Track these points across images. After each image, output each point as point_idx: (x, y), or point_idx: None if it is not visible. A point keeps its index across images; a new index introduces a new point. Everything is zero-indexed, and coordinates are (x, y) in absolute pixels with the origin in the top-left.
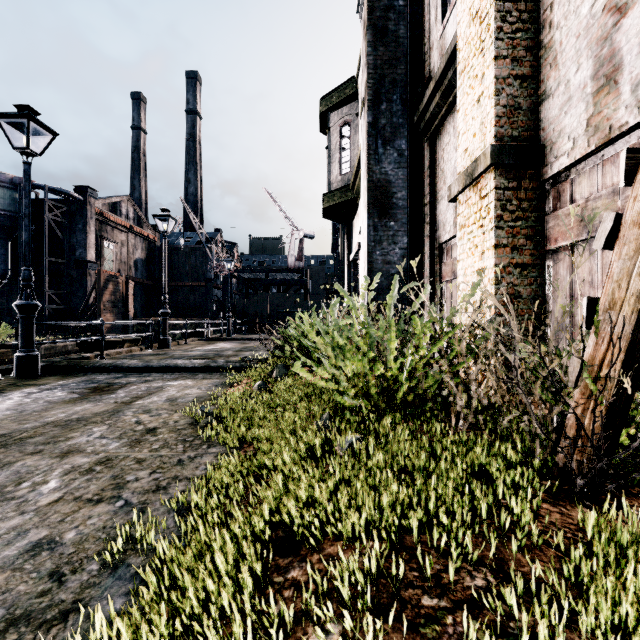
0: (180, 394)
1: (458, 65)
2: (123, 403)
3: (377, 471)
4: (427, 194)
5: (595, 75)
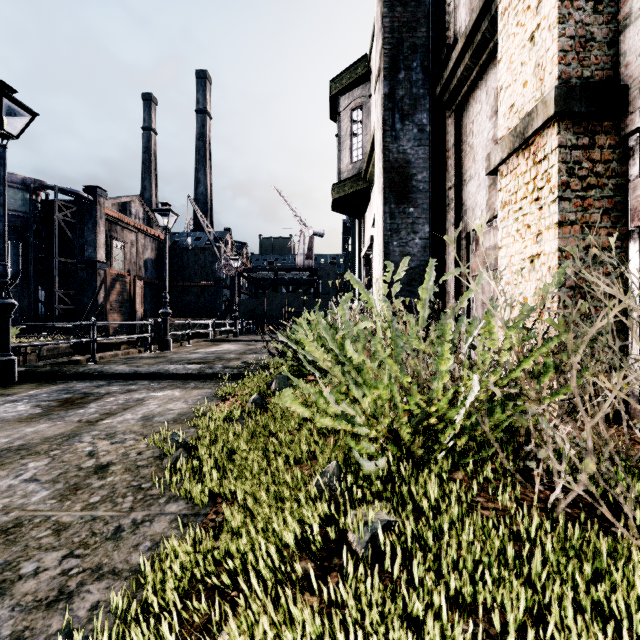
0: (160, 409)
1: (499, 3)
2: (87, 422)
3: None
4: (452, 176)
5: None
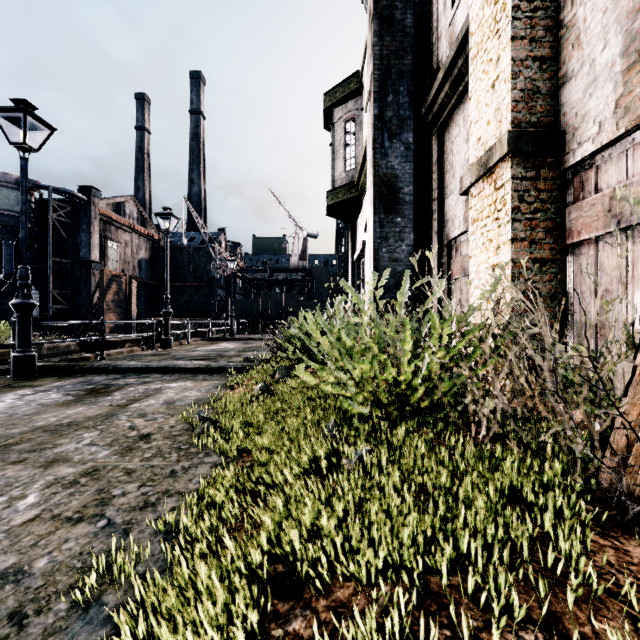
0: (178, 396)
1: (470, 50)
2: (118, 406)
3: (393, 493)
4: (435, 189)
5: (625, 51)
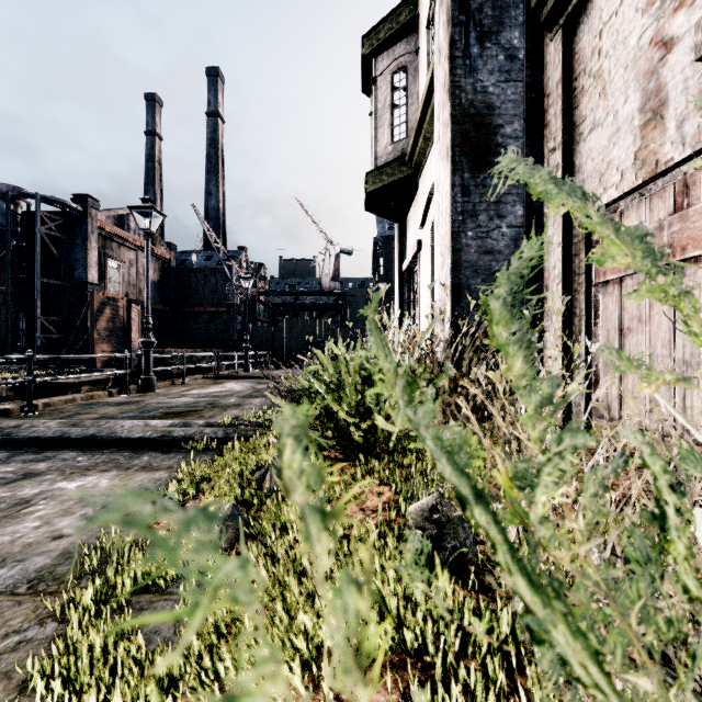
0: (35, 536)
1: None
2: None
3: None
4: (557, 129)
5: None
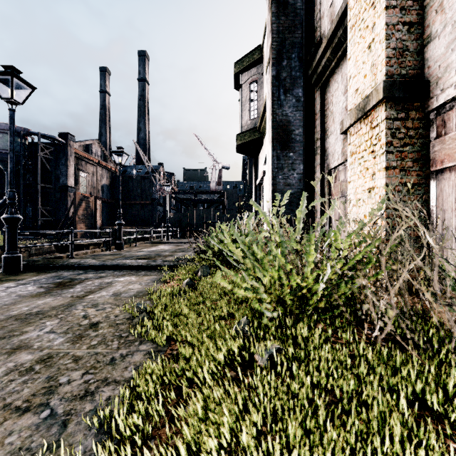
0: (124, 289)
1: (349, 21)
2: (77, 297)
3: (306, 403)
4: (318, 131)
5: None
